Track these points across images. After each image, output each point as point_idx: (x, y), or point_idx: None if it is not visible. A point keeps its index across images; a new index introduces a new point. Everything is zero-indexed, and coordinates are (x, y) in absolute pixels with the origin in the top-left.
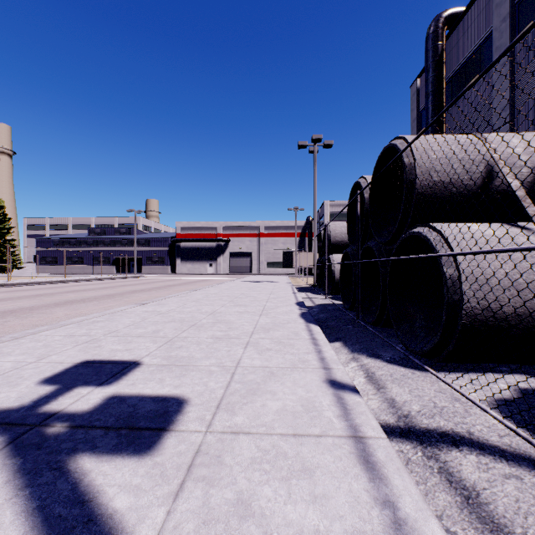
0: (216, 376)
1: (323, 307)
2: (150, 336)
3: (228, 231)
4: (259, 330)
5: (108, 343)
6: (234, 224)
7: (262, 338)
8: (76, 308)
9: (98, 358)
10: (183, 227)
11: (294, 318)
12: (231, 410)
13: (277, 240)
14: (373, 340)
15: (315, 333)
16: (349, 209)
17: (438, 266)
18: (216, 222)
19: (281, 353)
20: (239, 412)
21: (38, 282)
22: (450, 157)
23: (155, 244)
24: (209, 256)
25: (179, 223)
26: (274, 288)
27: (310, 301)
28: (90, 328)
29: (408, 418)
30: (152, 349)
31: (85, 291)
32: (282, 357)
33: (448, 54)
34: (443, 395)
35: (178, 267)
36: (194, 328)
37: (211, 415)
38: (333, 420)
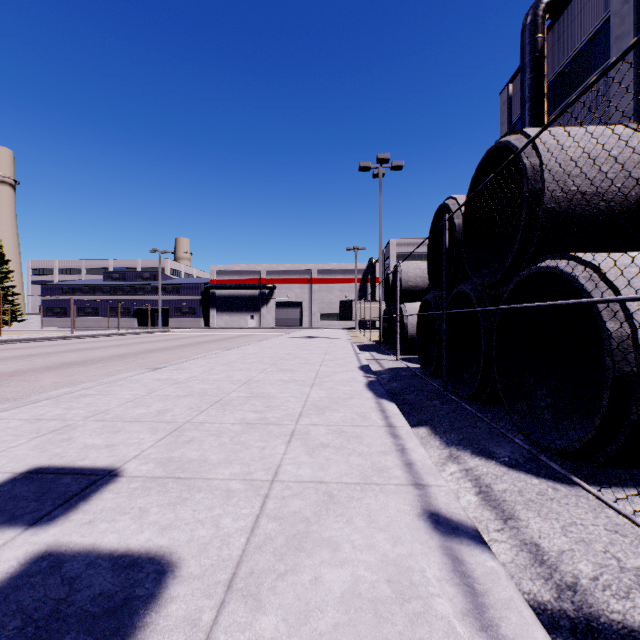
0: (236, 503)
1: (395, 372)
2: (150, 420)
3: (273, 276)
4: (310, 410)
5: (84, 433)
6: (281, 267)
7: (315, 425)
8: (71, 373)
9: (56, 462)
10: (219, 271)
11: (359, 389)
12: (255, 596)
13: (333, 287)
14: (474, 425)
15: (391, 415)
16: (430, 242)
17: (601, 318)
18: (259, 265)
19: (343, 452)
20: (269, 601)
21: (37, 339)
22: (594, 156)
23: (184, 292)
24: (250, 306)
25: (214, 266)
26: (330, 347)
27: (377, 364)
28: (70, 406)
29: (577, 593)
30: (147, 444)
31: (92, 350)
32: (346, 461)
33: (549, 51)
34: (625, 540)
35: (213, 320)
36: (217, 407)
37: (212, 612)
38: (457, 626)
